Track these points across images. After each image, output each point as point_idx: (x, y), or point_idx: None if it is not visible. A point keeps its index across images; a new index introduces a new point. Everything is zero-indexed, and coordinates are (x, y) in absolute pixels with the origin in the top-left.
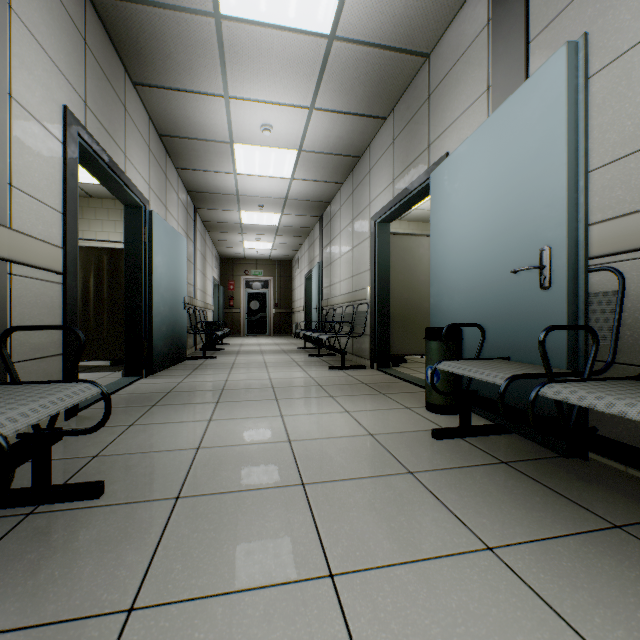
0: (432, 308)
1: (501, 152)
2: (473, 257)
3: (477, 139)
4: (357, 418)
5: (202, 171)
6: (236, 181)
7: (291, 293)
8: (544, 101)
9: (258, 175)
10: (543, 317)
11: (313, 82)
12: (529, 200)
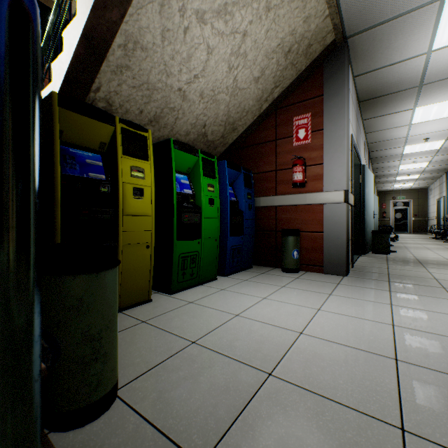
0: None
1: None
2: None
3: None
4: (444, 247)
5: (383, 172)
6: (397, 171)
7: (426, 208)
8: None
9: (408, 168)
10: None
11: (433, 153)
12: None
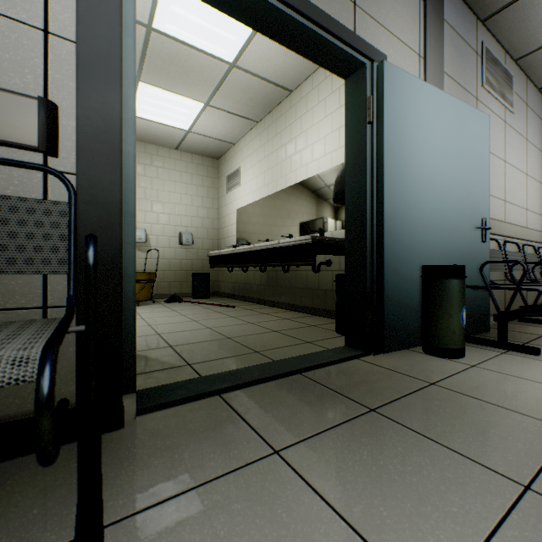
0: (389, 241)
1: (462, 136)
2: (442, 202)
3: (445, 102)
4: None
5: None
6: None
7: None
8: (482, 134)
9: None
10: (482, 258)
11: None
12: (476, 185)
